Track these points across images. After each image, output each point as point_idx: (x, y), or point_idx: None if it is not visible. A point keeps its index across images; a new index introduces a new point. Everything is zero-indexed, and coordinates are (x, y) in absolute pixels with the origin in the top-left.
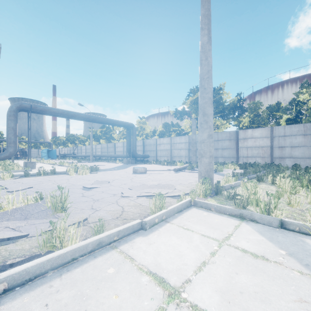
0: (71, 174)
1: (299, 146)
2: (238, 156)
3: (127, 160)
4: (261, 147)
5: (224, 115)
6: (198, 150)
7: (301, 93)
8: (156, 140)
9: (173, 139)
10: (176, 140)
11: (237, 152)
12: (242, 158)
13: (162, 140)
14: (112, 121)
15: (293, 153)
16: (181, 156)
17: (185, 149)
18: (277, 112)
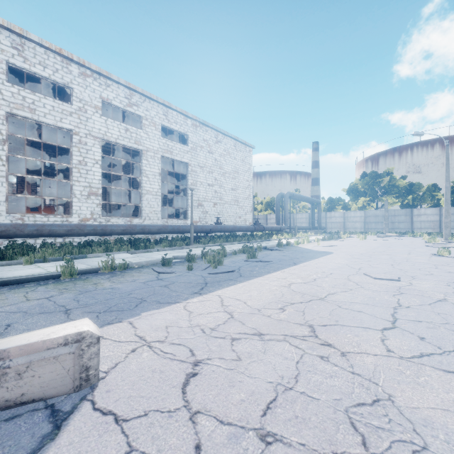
0: (358, 237)
1: None
2: (413, 228)
3: (315, 231)
4: (432, 222)
5: (397, 196)
6: (445, 225)
7: None
8: (326, 213)
9: (347, 213)
10: (350, 214)
11: (412, 225)
12: (416, 229)
13: (333, 213)
14: (313, 200)
15: None
16: (355, 228)
17: (360, 222)
18: (433, 191)
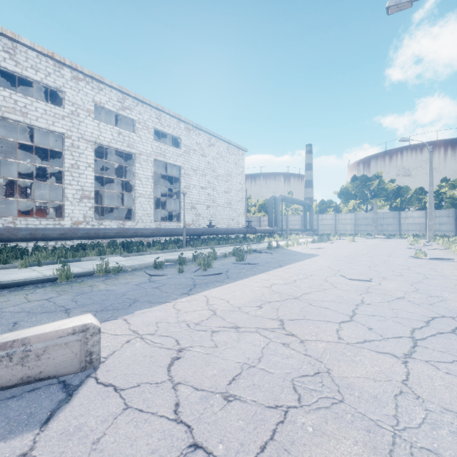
0: (347, 239)
1: (445, 224)
2: (401, 230)
3: (307, 233)
4: (418, 224)
5: (386, 199)
6: (428, 228)
7: (442, 186)
8: (318, 215)
9: (338, 216)
10: (341, 217)
11: (400, 227)
12: (403, 231)
13: (325, 216)
14: (305, 203)
15: (440, 228)
16: (346, 230)
17: (351, 224)
18: (420, 194)
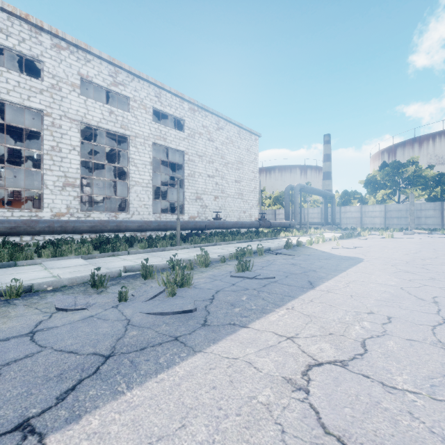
0: (381, 234)
1: None
2: (443, 224)
3: (328, 227)
4: None
5: (423, 188)
6: None
7: None
8: (340, 208)
9: (364, 208)
10: (367, 209)
11: (442, 220)
12: None
13: (349, 208)
14: (326, 193)
15: None
16: (374, 223)
17: (380, 217)
18: None
